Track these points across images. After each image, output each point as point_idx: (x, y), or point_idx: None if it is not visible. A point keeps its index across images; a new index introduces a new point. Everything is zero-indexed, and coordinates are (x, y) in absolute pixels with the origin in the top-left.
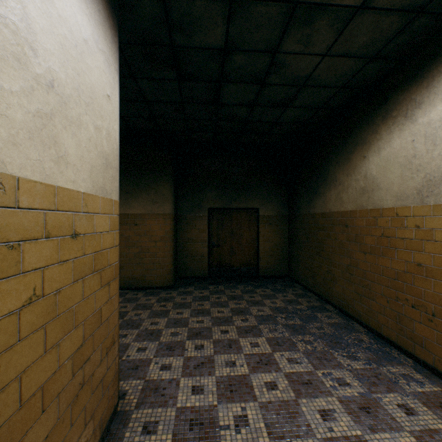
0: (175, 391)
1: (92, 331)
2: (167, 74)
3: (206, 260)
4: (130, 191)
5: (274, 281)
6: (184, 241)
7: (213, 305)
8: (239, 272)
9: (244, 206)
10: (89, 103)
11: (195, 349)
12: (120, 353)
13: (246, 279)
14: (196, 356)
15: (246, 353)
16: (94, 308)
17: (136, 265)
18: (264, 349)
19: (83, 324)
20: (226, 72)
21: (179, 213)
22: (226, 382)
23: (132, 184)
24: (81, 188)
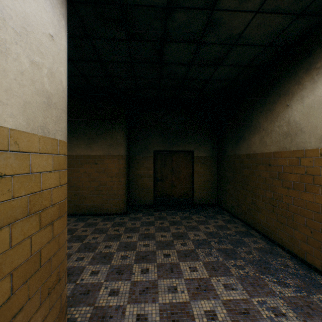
0: (120, 321)
1: (27, 278)
2: (117, 34)
3: (152, 191)
4: (92, 137)
5: (206, 209)
6: (134, 176)
7: (157, 230)
8: (178, 201)
9: (182, 149)
10: (21, 33)
11: (141, 273)
12: (75, 276)
13: (183, 207)
14: (142, 280)
15: (186, 278)
16: (30, 252)
17: (96, 196)
18: (202, 274)
19: (10, 274)
20: (168, 31)
21: (130, 154)
22: (169, 310)
23: (93, 132)
24: (8, 124)
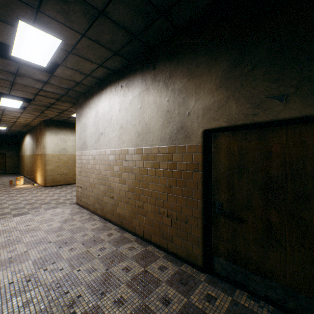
0: None
1: None
2: None
3: None
4: None
5: (11, 174)
6: None
7: None
8: None
9: (0, 152)
10: None
11: None
12: None
13: (0, 174)
14: None
15: None
16: None
17: None
18: None
19: None
20: None
21: None
22: None
23: None
24: None
